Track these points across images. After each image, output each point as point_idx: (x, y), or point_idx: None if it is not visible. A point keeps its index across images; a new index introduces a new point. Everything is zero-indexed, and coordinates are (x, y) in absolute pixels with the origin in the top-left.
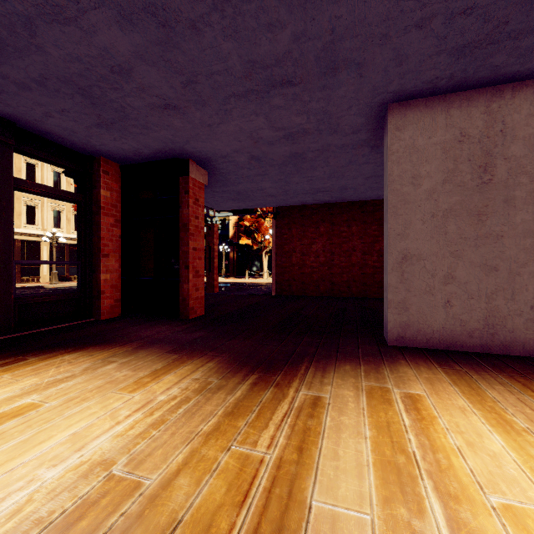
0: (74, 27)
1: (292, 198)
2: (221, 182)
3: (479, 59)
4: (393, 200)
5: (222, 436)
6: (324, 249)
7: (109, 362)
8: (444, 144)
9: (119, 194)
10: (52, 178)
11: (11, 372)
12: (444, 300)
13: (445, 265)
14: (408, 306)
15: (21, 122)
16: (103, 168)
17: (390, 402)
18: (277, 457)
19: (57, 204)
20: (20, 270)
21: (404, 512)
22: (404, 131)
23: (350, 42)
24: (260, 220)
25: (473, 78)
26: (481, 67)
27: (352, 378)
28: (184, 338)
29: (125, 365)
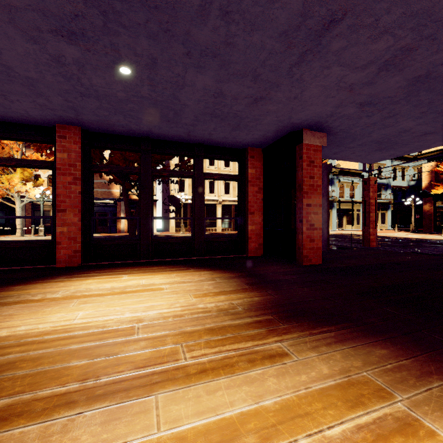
0: (187, 87)
1: None
2: (348, 137)
3: None
4: None
5: (186, 337)
6: None
7: (213, 280)
8: None
9: (262, 170)
10: None
11: (178, 273)
12: None
13: None
14: None
15: (205, 142)
16: (250, 154)
17: (356, 405)
18: (185, 364)
19: None
20: None
21: None
22: None
23: None
24: None
25: None
26: None
27: (361, 362)
28: (273, 277)
29: (215, 284)
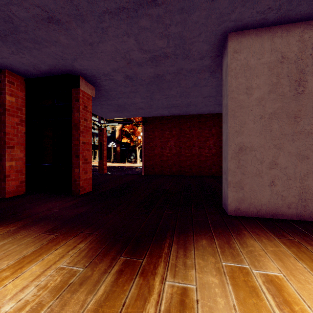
0: None
1: (155, 111)
2: (106, 96)
3: None
4: (232, 105)
5: None
6: (175, 145)
7: None
8: (269, 64)
9: (24, 101)
10: None
11: None
12: (269, 181)
13: (270, 155)
14: (243, 185)
15: None
16: (8, 78)
17: (256, 292)
18: None
19: None
20: None
21: None
22: (240, 53)
23: None
24: (135, 127)
25: (294, 12)
26: None
27: (211, 256)
28: (68, 214)
29: None
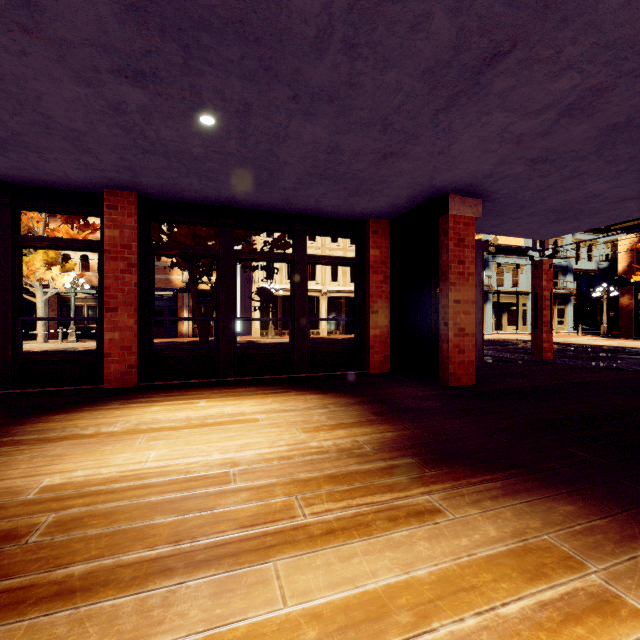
0: (290, 140)
1: None
2: (513, 205)
3: None
4: None
5: (301, 487)
6: None
7: (324, 407)
8: None
9: (389, 250)
10: None
11: (274, 398)
12: None
13: None
14: None
15: (309, 212)
16: (372, 228)
17: (536, 578)
18: (306, 523)
19: None
20: None
21: (310, 635)
22: None
23: None
24: None
25: None
26: None
27: (539, 521)
28: (408, 404)
29: (329, 413)
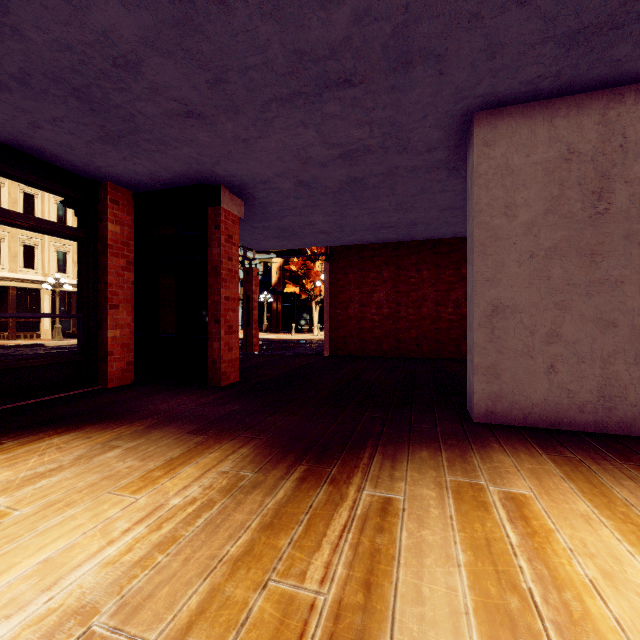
0: None
1: (349, 236)
2: (261, 215)
3: (596, 51)
4: (480, 236)
5: (256, 564)
6: (389, 299)
7: (111, 447)
8: (546, 164)
9: (132, 230)
10: (56, 212)
11: None
12: (546, 365)
13: (547, 320)
14: (500, 372)
15: (1, 135)
16: (110, 196)
17: (486, 507)
18: (334, 600)
19: (61, 244)
20: (15, 324)
21: None
22: (494, 147)
23: (428, 24)
24: (310, 264)
25: (586, 78)
26: (598, 61)
27: (432, 470)
28: (212, 413)
29: (131, 452)
